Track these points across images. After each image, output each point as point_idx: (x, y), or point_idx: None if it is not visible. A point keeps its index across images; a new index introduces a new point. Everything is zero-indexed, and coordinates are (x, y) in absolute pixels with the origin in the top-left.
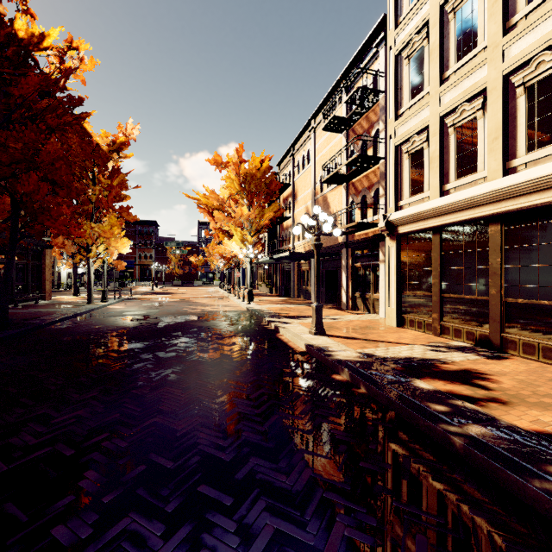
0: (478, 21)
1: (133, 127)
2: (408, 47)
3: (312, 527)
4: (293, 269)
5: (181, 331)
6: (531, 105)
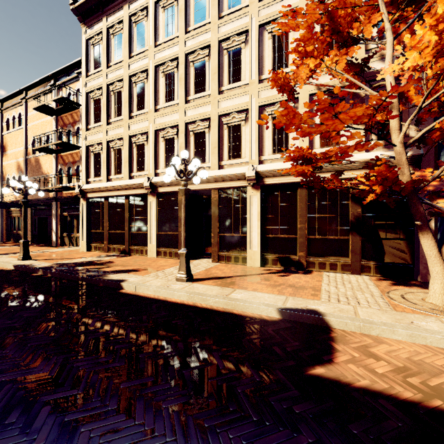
0: (122, 104)
1: None
2: (93, 93)
3: (13, 301)
4: (2, 215)
5: None
6: (138, 153)
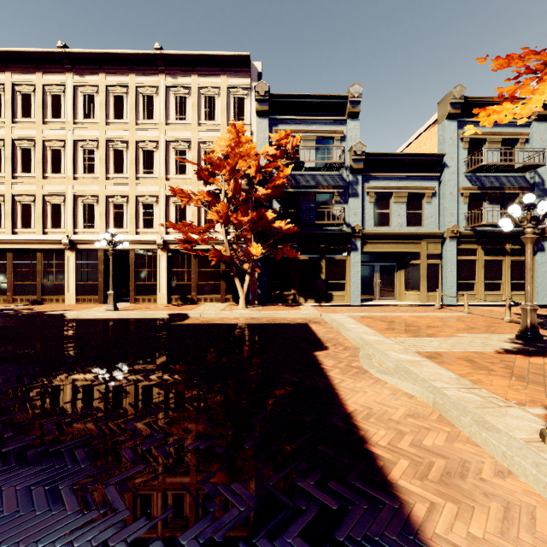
0: (32, 162)
1: None
2: None
3: None
4: None
5: None
6: (53, 211)
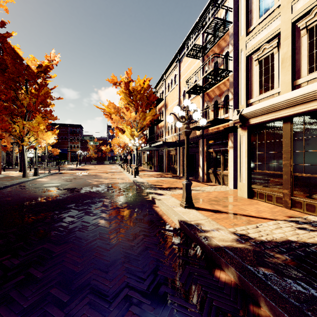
0: None
1: (55, 55)
2: None
3: None
4: (165, 154)
5: (76, 203)
6: None
